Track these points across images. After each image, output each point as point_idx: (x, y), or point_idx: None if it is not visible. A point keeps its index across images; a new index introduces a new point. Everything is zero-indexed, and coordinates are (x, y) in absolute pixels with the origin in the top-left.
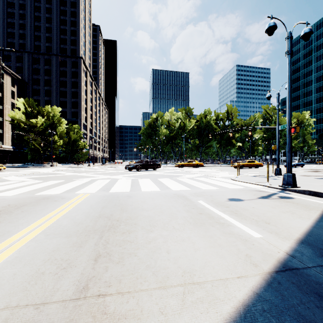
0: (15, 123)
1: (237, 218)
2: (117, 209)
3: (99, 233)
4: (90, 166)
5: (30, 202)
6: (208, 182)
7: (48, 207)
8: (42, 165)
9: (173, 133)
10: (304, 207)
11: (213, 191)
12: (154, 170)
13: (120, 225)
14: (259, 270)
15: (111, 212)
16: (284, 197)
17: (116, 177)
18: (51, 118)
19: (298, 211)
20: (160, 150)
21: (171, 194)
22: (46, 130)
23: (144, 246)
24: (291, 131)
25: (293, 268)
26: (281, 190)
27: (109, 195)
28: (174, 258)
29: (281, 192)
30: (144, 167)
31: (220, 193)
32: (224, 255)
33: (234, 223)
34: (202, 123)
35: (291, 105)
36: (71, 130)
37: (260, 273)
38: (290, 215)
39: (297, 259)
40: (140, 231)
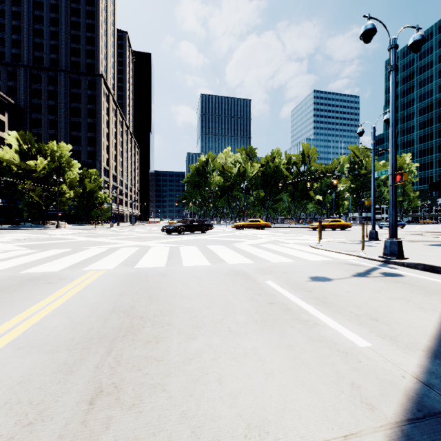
0: (5, 166)
1: (328, 311)
2: (143, 296)
3: (107, 343)
4: (113, 228)
5: (9, 285)
6: (279, 251)
7: (35, 295)
8: (44, 226)
9: (229, 182)
10: (421, 291)
11: (287, 265)
12: (203, 234)
13: (144, 326)
14: (379, 419)
15: (133, 303)
16: (389, 273)
17: (148, 244)
18: (57, 160)
19: (414, 298)
20: (212, 205)
21: (227, 270)
22: (50, 177)
23: (179, 368)
24: (396, 179)
25: (436, 412)
26: (382, 263)
27: (133, 273)
28: (231, 395)
29: (383, 266)
30: (188, 229)
31: (298, 268)
32: (315, 385)
33: (324, 320)
34: (269, 168)
35: (396, 143)
36: (87, 177)
37: (382, 426)
38: (405, 304)
39: (436, 390)
40: (176, 338)
